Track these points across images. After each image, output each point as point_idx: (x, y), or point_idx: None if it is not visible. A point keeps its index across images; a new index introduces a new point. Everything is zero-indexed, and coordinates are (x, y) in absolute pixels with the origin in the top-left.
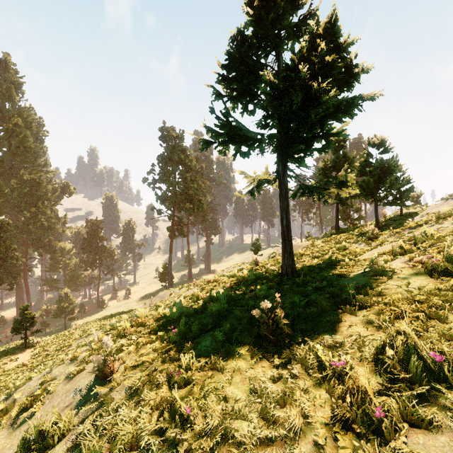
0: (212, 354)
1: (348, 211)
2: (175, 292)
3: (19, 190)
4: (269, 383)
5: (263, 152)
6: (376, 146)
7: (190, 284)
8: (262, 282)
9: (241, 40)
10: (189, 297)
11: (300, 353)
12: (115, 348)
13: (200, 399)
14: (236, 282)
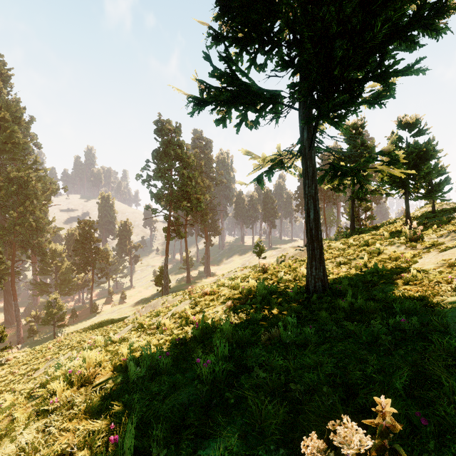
0: None
1: (357, 211)
2: (169, 301)
3: (6, 189)
4: None
5: (279, 116)
6: (408, 127)
7: (186, 291)
8: (279, 302)
9: None
10: (178, 316)
11: None
12: None
13: None
14: (239, 296)
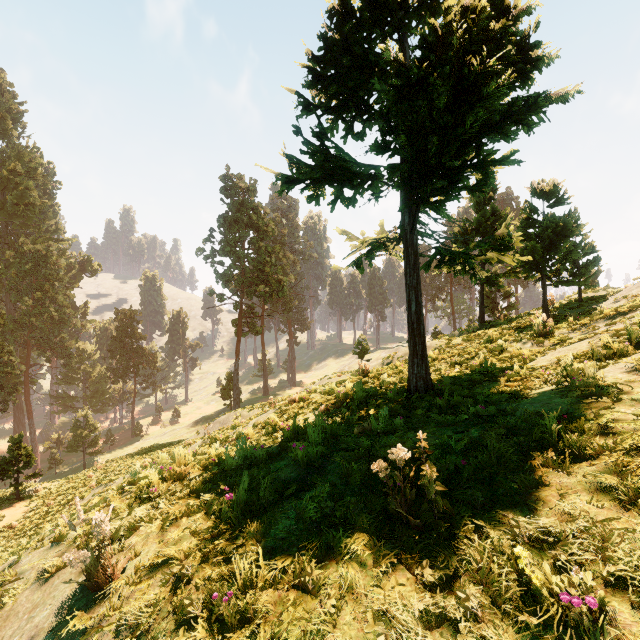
0: (297, 549)
1: (494, 297)
2: (243, 416)
3: (17, 267)
4: (418, 633)
5: (379, 196)
6: (545, 195)
7: (265, 403)
8: (378, 404)
9: (343, 13)
10: (261, 426)
11: (474, 557)
12: (126, 524)
13: None
14: (334, 402)
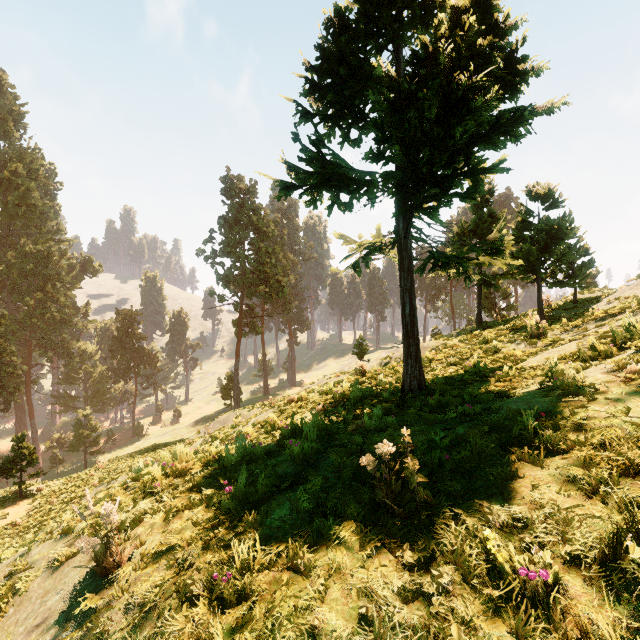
0: (291, 536)
1: (493, 298)
2: (243, 415)
3: (19, 267)
4: (396, 605)
5: (374, 202)
6: (540, 198)
7: (265, 403)
8: (373, 403)
9: (339, 25)
10: (261, 425)
11: (450, 541)
12: (132, 516)
13: (265, 637)
14: (331, 401)
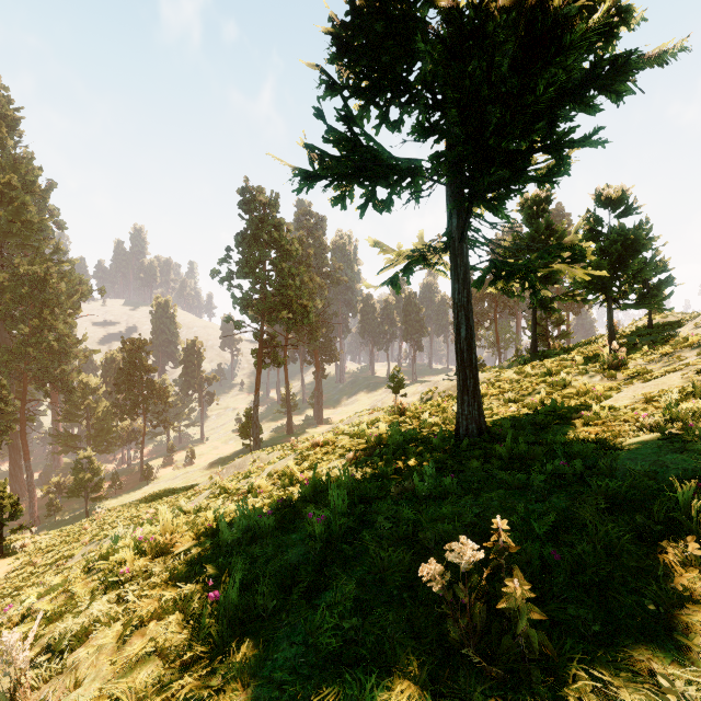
0: None
1: (544, 325)
2: (261, 459)
3: (12, 291)
4: None
5: (419, 196)
6: (611, 204)
7: (287, 444)
8: (419, 452)
9: None
10: (278, 475)
11: None
12: (75, 628)
13: None
14: (365, 447)
